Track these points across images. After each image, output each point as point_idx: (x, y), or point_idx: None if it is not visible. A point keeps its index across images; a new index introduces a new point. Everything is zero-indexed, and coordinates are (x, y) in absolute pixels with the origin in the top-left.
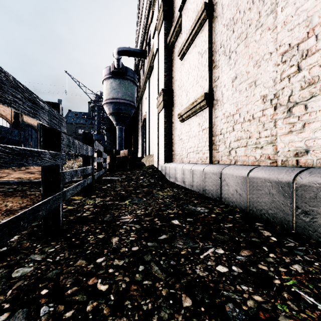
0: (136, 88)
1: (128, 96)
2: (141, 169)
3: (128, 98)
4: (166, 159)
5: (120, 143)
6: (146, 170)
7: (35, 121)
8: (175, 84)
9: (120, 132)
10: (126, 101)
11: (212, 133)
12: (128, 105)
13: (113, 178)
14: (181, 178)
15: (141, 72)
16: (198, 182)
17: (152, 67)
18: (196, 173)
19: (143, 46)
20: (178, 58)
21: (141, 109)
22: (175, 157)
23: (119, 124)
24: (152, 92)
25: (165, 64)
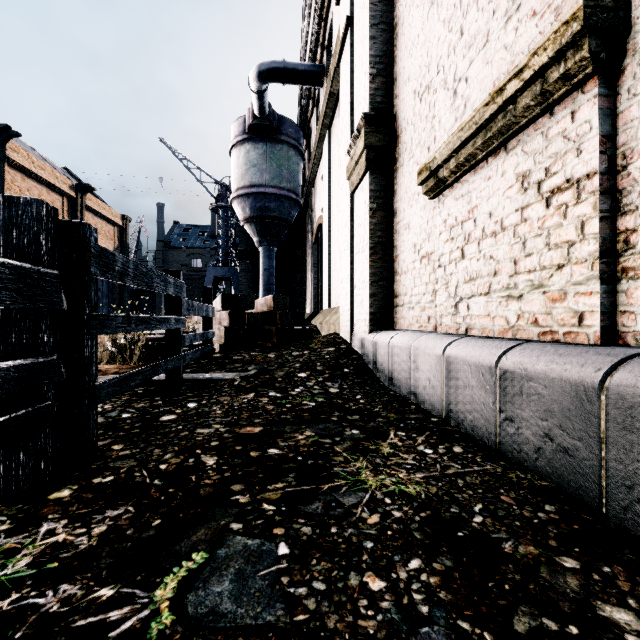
0: (301, 162)
1: (283, 179)
2: (306, 347)
3: (284, 184)
4: (375, 320)
5: (268, 284)
6: (318, 349)
7: (109, 244)
8: (403, 94)
9: (266, 260)
10: (279, 191)
11: (618, 200)
12: (283, 199)
13: (218, 376)
14: (438, 391)
15: (312, 125)
16: (557, 440)
17: (337, 97)
18: (540, 392)
19: (315, 61)
20: (414, 7)
21: (312, 207)
22: (404, 315)
23: (264, 241)
24: (337, 157)
25: (373, 42)
